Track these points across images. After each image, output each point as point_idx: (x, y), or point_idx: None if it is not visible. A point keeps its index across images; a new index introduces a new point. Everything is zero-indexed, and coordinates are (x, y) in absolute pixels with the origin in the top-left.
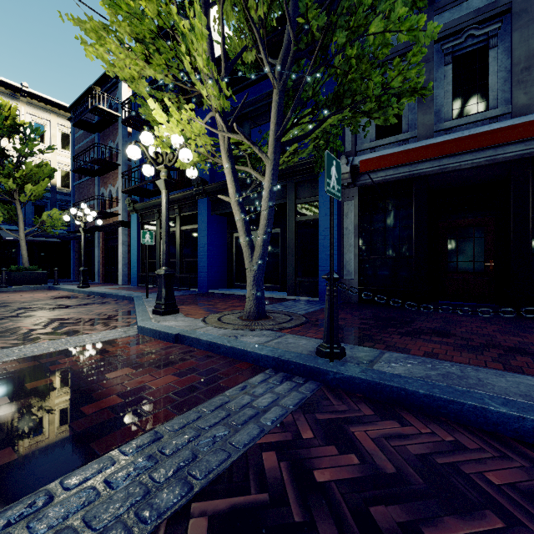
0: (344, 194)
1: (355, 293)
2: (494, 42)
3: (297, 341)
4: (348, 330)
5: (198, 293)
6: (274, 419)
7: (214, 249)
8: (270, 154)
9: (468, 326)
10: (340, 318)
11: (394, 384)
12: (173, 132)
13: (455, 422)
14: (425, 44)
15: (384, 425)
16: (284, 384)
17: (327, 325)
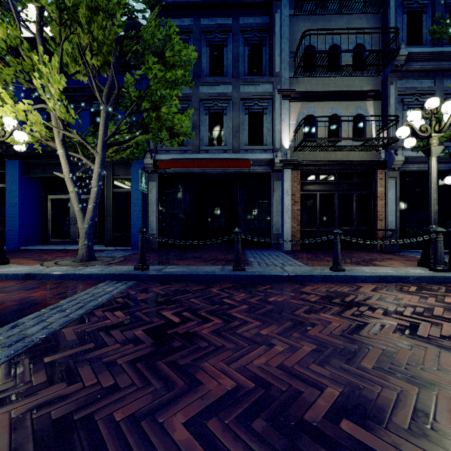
0: (149, 177)
1: (154, 238)
2: (226, 112)
3: (122, 267)
4: (151, 261)
5: (7, 250)
6: (117, 292)
7: (26, 208)
8: (99, 151)
9: (211, 254)
10: (147, 256)
11: (169, 273)
12: (7, 115)
13: (189, 282)
14: (195, 99)
15: (164, 286)
16: (119, 284)
17: (140, 255)
